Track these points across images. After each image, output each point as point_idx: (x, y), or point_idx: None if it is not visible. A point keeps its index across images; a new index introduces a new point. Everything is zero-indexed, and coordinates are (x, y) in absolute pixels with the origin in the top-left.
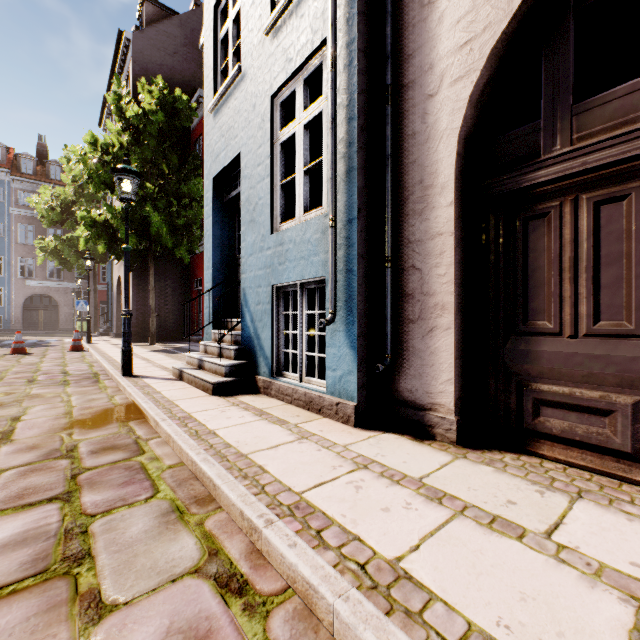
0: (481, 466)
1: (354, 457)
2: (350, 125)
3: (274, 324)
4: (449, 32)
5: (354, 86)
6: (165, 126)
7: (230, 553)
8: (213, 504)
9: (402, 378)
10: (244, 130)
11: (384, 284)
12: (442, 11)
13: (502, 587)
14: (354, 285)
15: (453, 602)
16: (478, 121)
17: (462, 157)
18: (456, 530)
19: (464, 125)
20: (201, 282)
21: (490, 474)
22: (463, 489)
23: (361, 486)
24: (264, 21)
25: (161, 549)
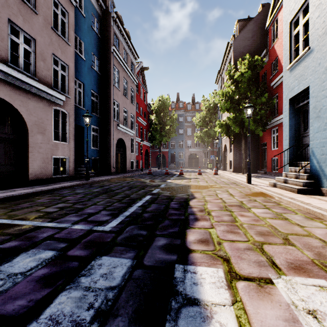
0: None
1: None
2: None
3: None
4: None
5: None
6: (250, 76)
7: None
8: (322, 220)
9: None
10: (311, 76)
11: None
12: None
13: None
14: None
15: None
16: None
17: None
18: None
19: None
20: (265, 144)
21: None
22: None
23: None
24: (326, 24)
25: (310, 223)
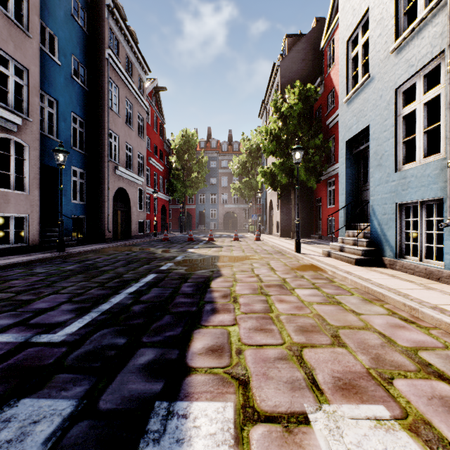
0: None
1: None
2: None
3: (397, 226)
4: None
5: None
6: (301, 109)
7: (401, 315)
8: (383, 302)
9: None
10: (372, 111)
11: None
12: None
13: None
14: None
15: None
16: None
17: None
18: None
19: None
20: (319, 200)
21: None
22: None
23: None
24: (389, 45)
25: (369, 307)
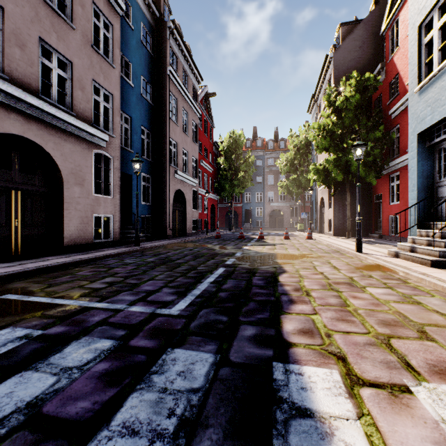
0: None
1: None
2: None
3: None
4: None
5: None
6: (358, 101)
7: None
8: None
9: None
10: None
11: None
12: None
13: None
14: None
15: None
16: None
17: None
18: None
19: None
20: (379, 196)
21: None
22: None
23: None
24: None
25: None
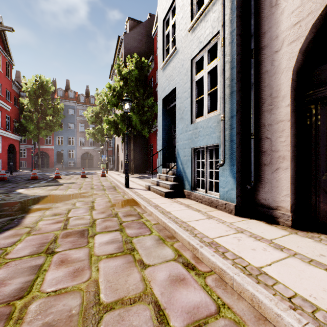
0: (305, 238)
1: (235, 228)
2: (232, 71)
3: (192, 166)
4: (287, 18)
5: (234, 52)
6: (138, 75)
7: (186, 256)
8: (175, 239)
9: (260, 193)
10: (177, 76)
11: (250, 146)
12: (283, 8)
13: (313, 285)
14: (234, 147)
15: (287, 285)
16: (304, 61)
17: (295, 81)
18: (290, 261)
19: (296, 64)
20: (152, 146)
21: (311, 242)
22: (294, 246)
23: (240, 239)
24: (187, 25)
25: (159, 251)
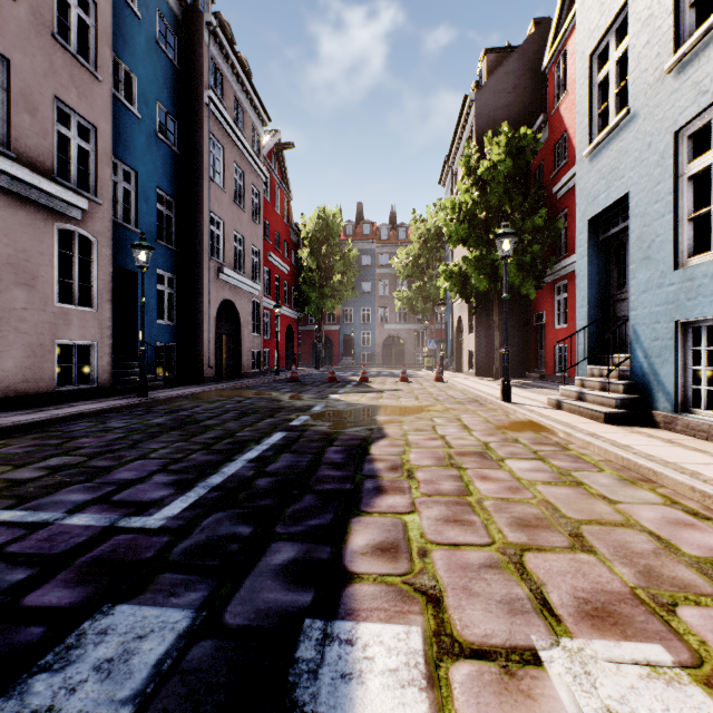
0: None
1: None
2: None
3: (678, 360)
4: None
5: None
6: (510, 169)
7: (687, 505)
8: (655, 484)
9: None
10: (633, 170)
11: None
12: None
13: None
14: None
15: None
16: None
17: None
18: None
19: None
20: (541, 316)
21: None
22: None
23: None
24: (663, 59)
25: (630, 492)
